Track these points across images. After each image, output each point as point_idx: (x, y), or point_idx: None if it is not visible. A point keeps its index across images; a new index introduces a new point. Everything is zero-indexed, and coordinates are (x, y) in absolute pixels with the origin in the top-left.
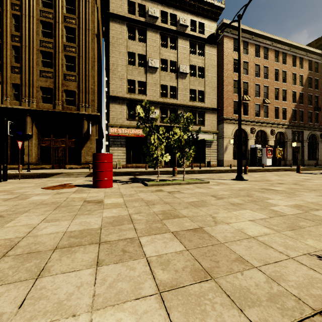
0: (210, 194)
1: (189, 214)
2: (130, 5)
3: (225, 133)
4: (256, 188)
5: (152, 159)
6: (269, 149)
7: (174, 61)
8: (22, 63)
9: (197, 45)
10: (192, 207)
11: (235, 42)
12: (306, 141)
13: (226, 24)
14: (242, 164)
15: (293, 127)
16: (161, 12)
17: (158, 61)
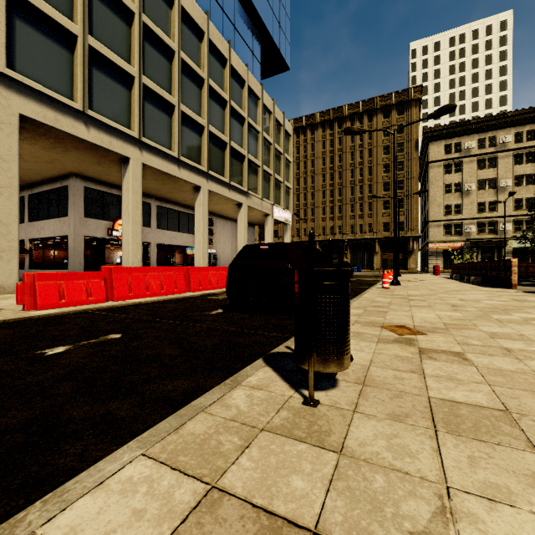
0: None
1: None
2: (446, 147)
3: None
4: None
5: None
6: None
7: (493, 178)
8: (373, 211)
9: (525, 153)
10: None
11: None
12: None
13: None
14: None
15: None
16: (478, 140)
17: (474, 184)
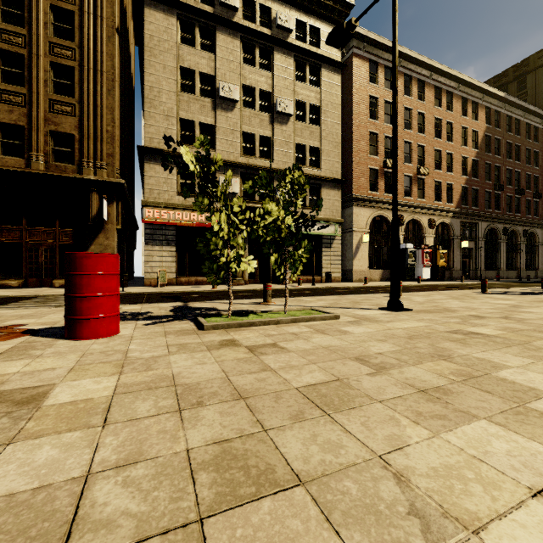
0: (351, 353)
1: (313, 460)
2: None
3: (356, 223)
4: (443, 332)
5: (216, 267)
6: (427, 252)
7: (267, 92)
8: None
9: (308, 65)
10: (317, 411)
11: (372, 66)
12: (482, 239)
13: (357, 34)
14: (384, 278)
15: (462, 216)
16: None
17: (237, 88)
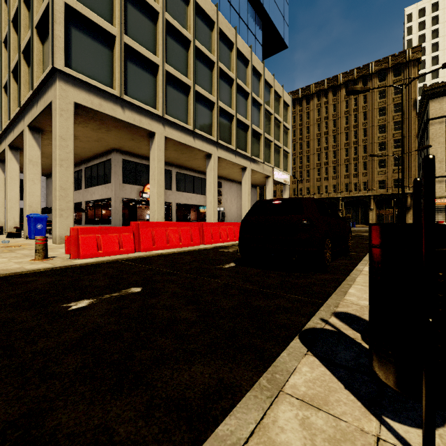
0: None
1: None
2: None
3: None
4: None
5: None
6: None
7: None
8: (368, 170)
9: None
10: None
11: None
12: None
13: None
14: None
15: None
16: None
17: None
